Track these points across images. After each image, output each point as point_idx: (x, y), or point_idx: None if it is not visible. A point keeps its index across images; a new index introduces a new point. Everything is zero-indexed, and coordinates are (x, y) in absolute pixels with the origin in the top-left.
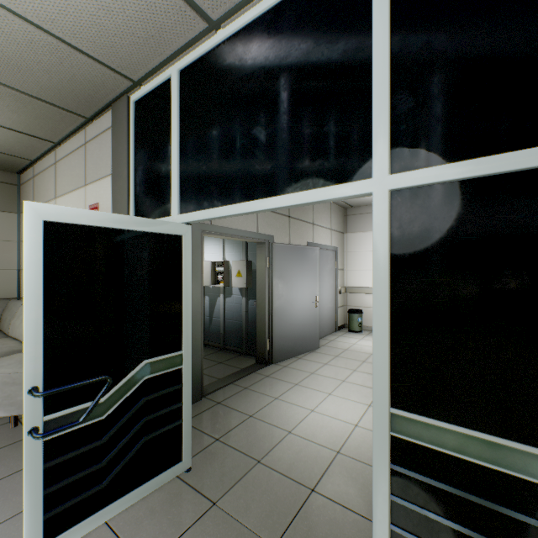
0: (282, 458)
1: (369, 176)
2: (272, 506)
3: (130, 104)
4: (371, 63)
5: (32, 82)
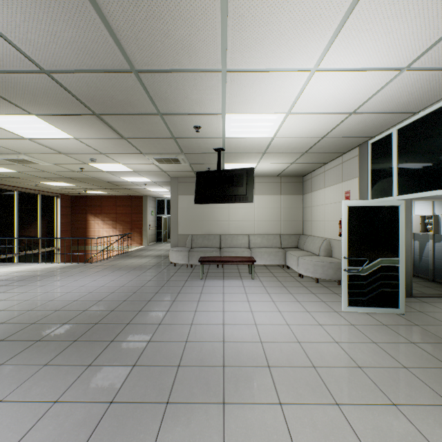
0: None
1: None
2: None
3: (368, 145)
4: None
5: (327, 149)
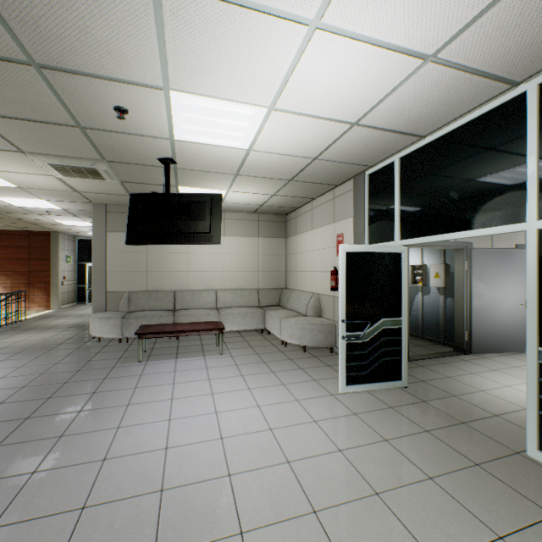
0: (473, 399)
1: (525, 221)
2: (463, 412)
3: (365, 177)
4: (526, 158)
5: (318, 178)
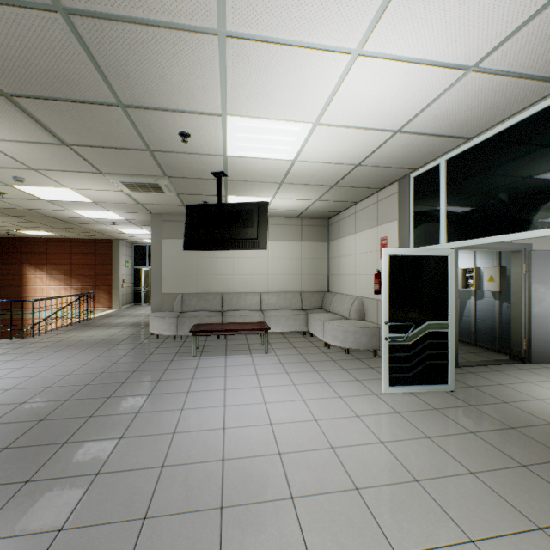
0: (527, 407)
1: None
2: (513, 418)
3: (410, 179)
4: None
5: (361, 183)
